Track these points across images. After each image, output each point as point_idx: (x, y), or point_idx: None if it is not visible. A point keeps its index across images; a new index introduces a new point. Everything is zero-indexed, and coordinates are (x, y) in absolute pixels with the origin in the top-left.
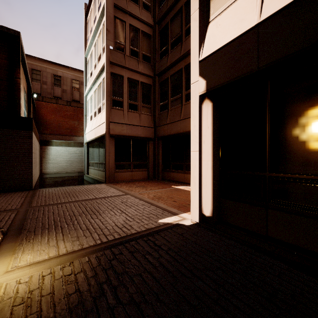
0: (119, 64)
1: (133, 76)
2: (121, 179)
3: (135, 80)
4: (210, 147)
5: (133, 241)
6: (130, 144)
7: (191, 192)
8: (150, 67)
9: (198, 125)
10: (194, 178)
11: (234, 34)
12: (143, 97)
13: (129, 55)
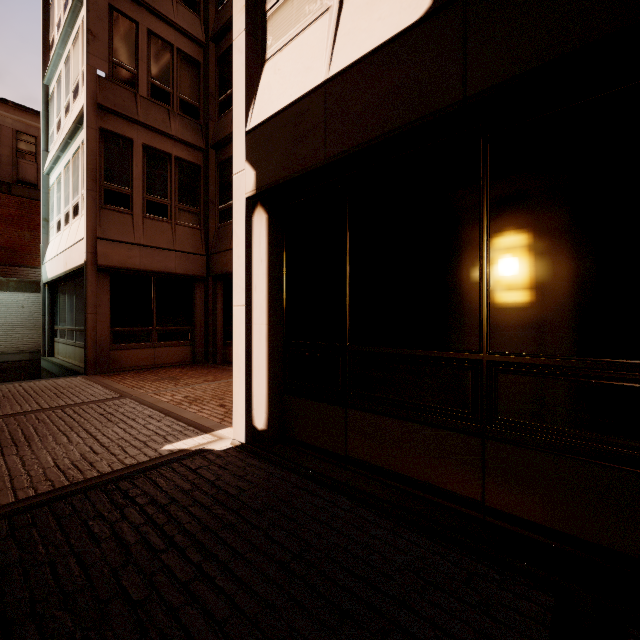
0: (123, 113)
1: (157, 142)
2: (128, 365)
3: (162, 152)
4: (265, 298)
5: (78, 494)
6: (150, 288)
7: (234, 385)
8: (197, 128)
9: (244, 255)
10: (238, 358)
11: (296, 92)
12: (181, 190)
13: (149, 96)
